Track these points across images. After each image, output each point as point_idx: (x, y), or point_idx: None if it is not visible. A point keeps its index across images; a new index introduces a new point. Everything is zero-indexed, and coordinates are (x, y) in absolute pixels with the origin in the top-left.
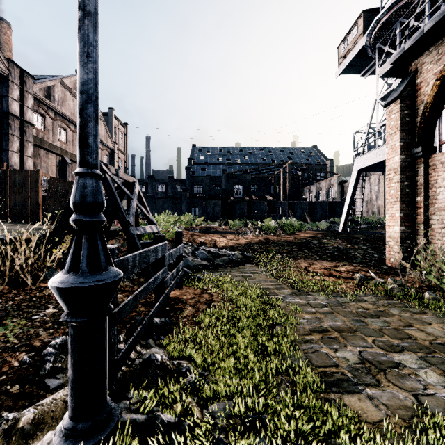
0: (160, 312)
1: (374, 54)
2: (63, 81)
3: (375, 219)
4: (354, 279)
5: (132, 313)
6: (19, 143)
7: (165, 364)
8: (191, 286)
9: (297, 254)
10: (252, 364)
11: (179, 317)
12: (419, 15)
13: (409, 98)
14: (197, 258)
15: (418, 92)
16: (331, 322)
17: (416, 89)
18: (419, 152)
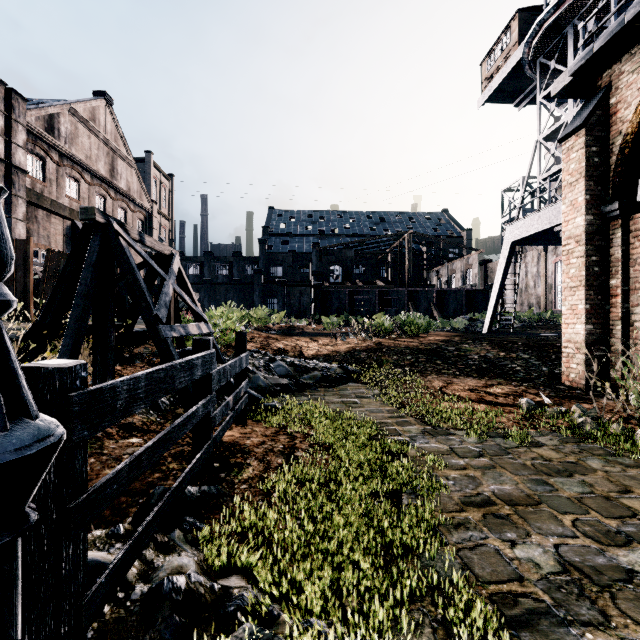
0: (202, 472)
1: (534, 73)
2: (73, 107)
3: (534, 315)
4: (519, 408)
5: (153, 475)
6: (4, 199)
7: (194, 595)
8: (261, 421)
9: (427, 368)
10: (365, 582)
11: (235, 481)
12: (601, 16)
13: (599, 127)
14: (273, 374)
15: (613, 119)
16: (494, 485)
17: (610, 113)
18: (615, 210)
